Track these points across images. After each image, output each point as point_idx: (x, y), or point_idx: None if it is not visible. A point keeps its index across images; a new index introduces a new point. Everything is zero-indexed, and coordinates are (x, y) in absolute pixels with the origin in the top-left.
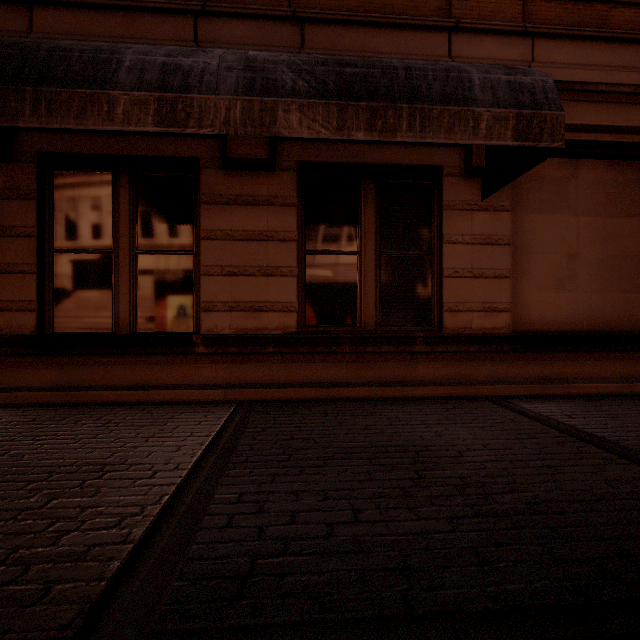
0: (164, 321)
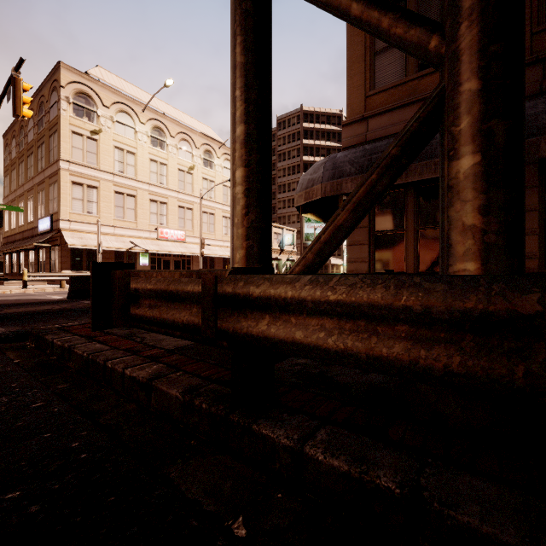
0: (435, 266)
